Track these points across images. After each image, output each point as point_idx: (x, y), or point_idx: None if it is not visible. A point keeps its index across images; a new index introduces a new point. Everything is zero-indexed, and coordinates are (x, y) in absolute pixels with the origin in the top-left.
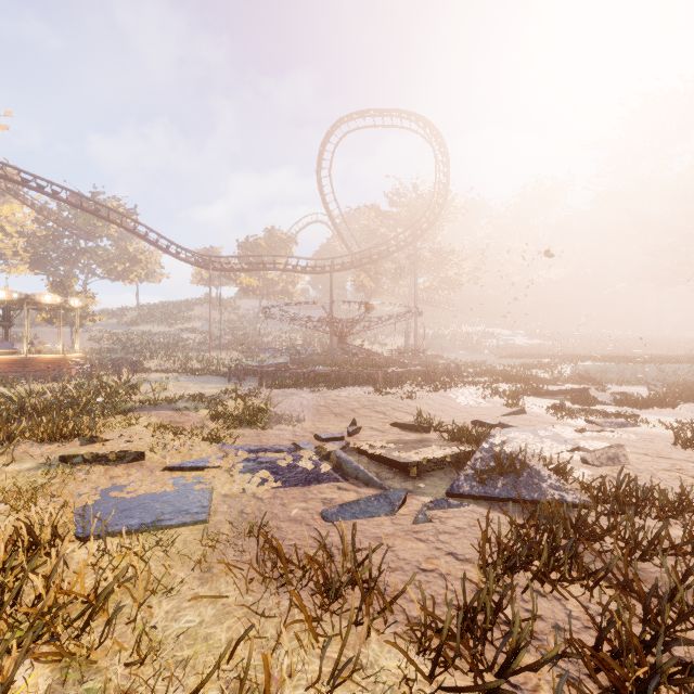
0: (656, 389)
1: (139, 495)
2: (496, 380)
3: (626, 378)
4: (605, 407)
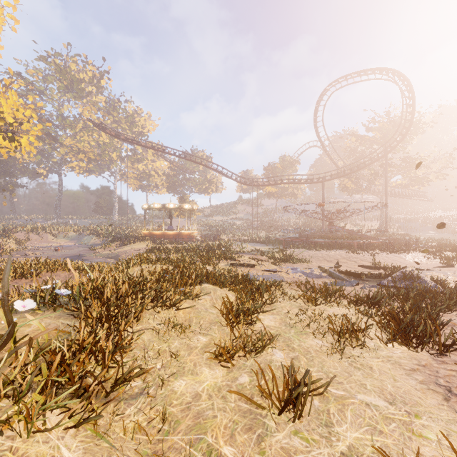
0: None
1: (259, 275)
2: (443, 249)
3: None
4: None
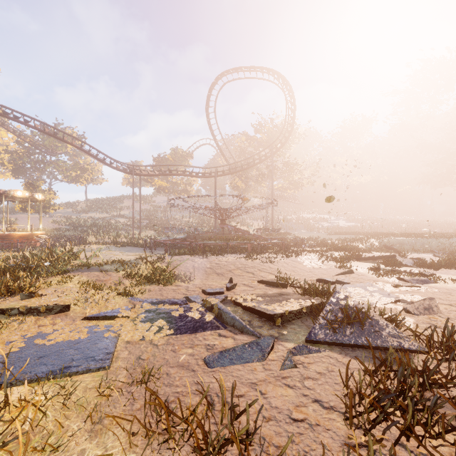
0: (439, 256)
1: (57, 342)
2: (329, 249)
3: (416, 248)
4: (408, 268)
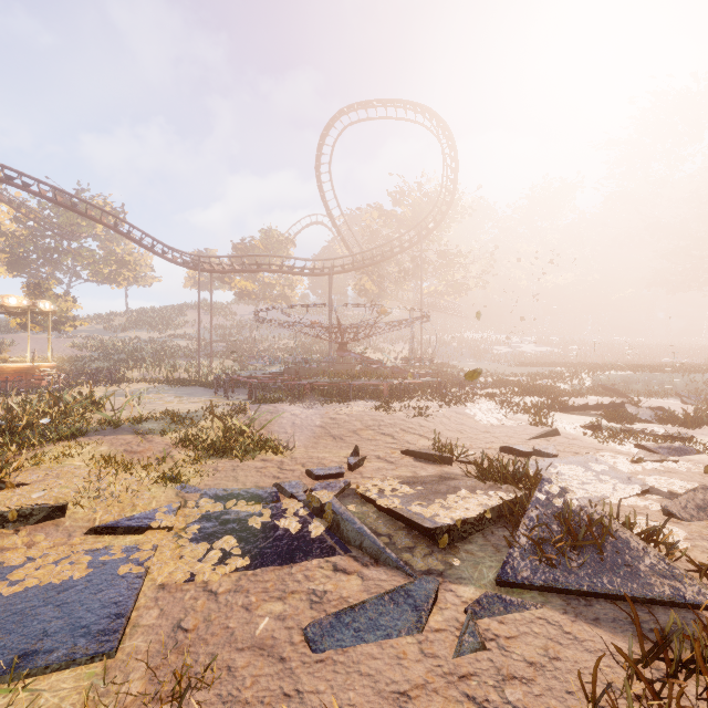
0: (692, 402)
1: (27, 587)
2: (514, 392)
3: (652, 389)
4: (647, 425)
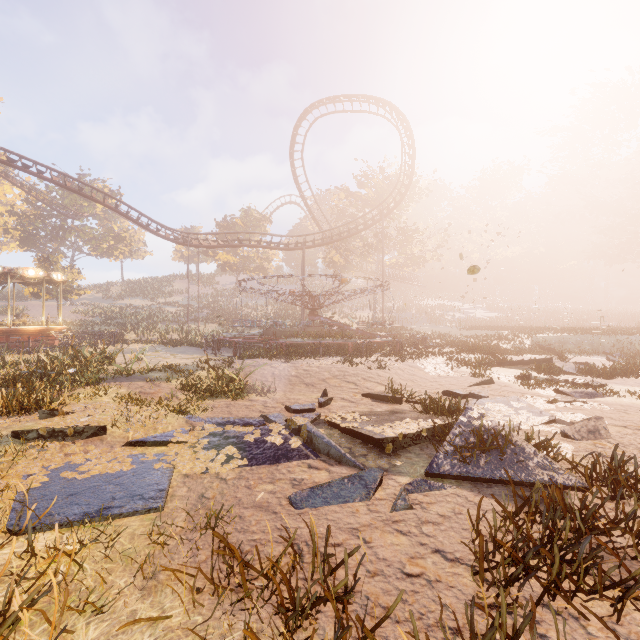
0: (615, 359)
1: (92, 475)
2: (461, 350)
3: (583, 349)
4: (570, 376)
